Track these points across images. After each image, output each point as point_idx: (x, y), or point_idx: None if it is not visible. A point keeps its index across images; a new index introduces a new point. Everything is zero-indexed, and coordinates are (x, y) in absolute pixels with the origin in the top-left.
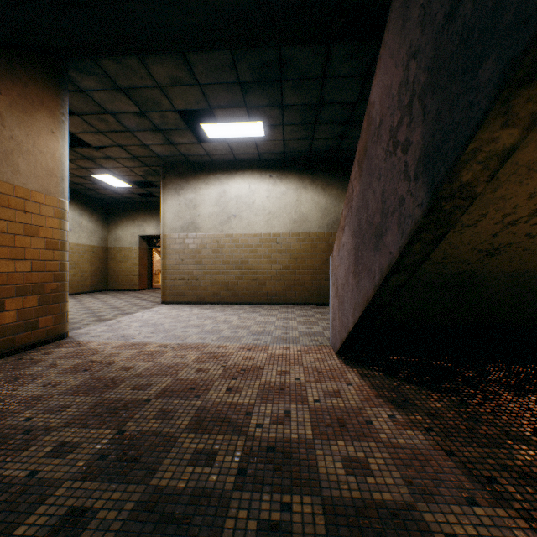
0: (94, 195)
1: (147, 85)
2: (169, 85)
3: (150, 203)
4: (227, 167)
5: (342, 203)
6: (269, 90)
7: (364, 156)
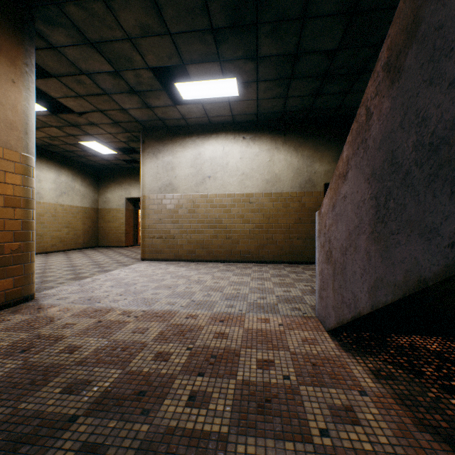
0: (85, 162)
1: (116, 37)
2: (139, 36)
3: (135, 169)
4: (202, 130)
5: (315, 163)
6: (244, 37)
7: (409, 41)
